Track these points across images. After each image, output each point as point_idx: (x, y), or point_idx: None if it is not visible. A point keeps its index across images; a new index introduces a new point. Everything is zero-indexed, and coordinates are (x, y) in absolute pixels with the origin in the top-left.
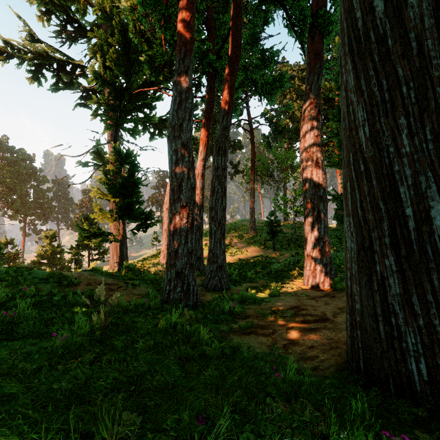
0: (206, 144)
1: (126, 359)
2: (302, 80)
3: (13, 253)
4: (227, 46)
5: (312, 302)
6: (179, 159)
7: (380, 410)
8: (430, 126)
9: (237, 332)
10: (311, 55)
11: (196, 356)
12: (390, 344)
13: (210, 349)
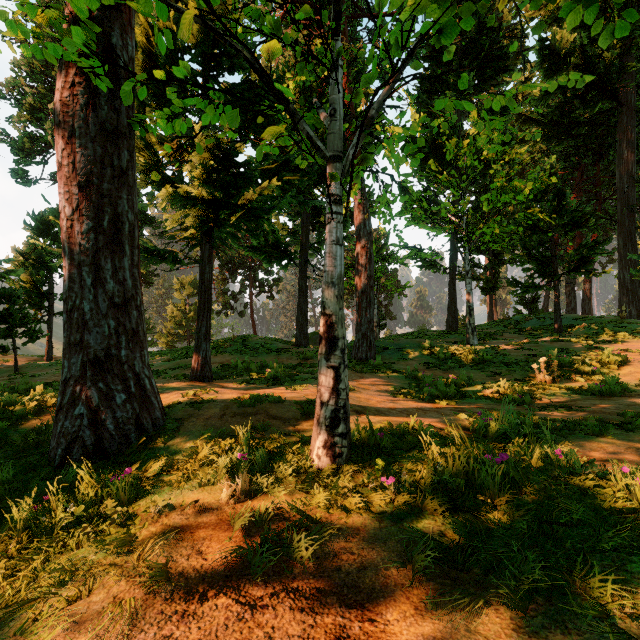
0: None
1: None
2: None
3: None
4: None
5: None
6: (570, 293)
7: None
8: (627, 298)
9: None
10: None
11: None
12: None
13: None
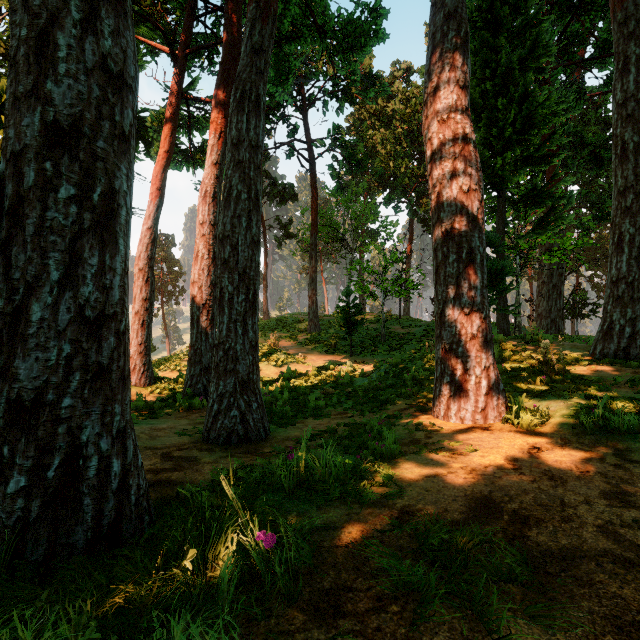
0: (223, 132)
1: None
2: (387, 99)
3: None
4: None
5: (514, 477)
6: None
7: None
8: None
9: None
10: None
11: None
12: None
13: None
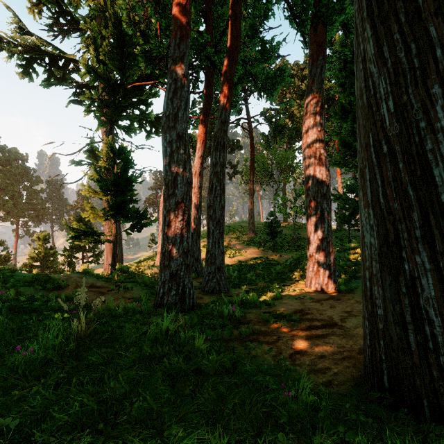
0: (204, 140)
1: (103, 378)
2: (301, 79)
3: (4, 255)
4: (225, 38)
5: (317, 306)
6: (173, 151)
7: (417, 441)
8: None
9: (237, 340)
10: (313, 46)
11: (189, 373)
12: (423, 358)
13: (206, 363)
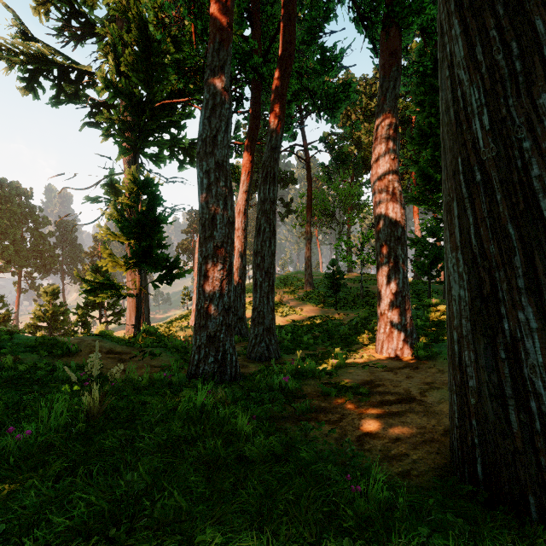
0: (250, 171)
1: (119, 469)
2: (370, 97)
3: (2, 314)
4: (276, 45)
5: (390, 376)
6: (211, 183)
7: None
8: None
9: (291, 418)
10: (385, 55)
11: (229, 461)
12: (528, 442)
13: (251, 448)
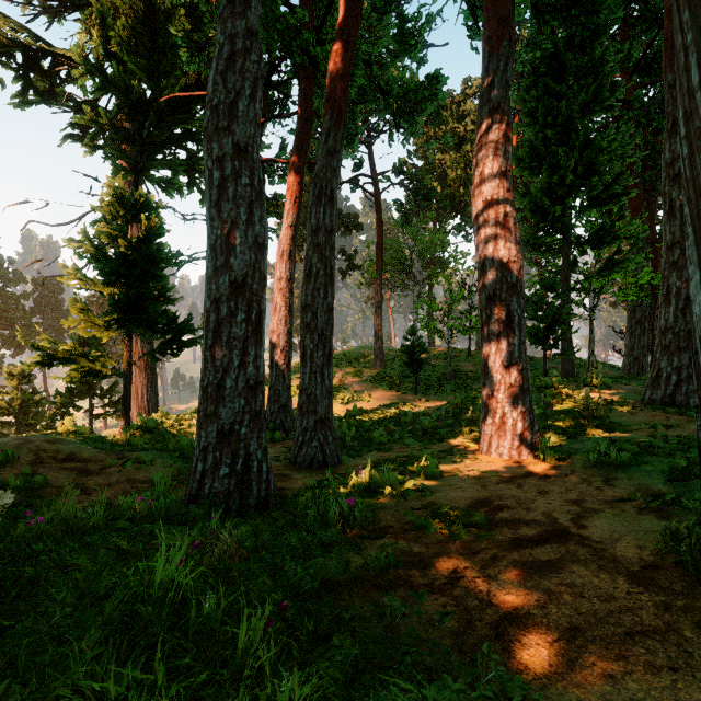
0: (298, 197)
1: None
2: (457, 119)
3: None
4: (335, 14)
5: (513, 490)
6: (227, 177)
7: None
8: None
9: (361, 583)
10: (492, 23)
11: None
12: None
13: None
